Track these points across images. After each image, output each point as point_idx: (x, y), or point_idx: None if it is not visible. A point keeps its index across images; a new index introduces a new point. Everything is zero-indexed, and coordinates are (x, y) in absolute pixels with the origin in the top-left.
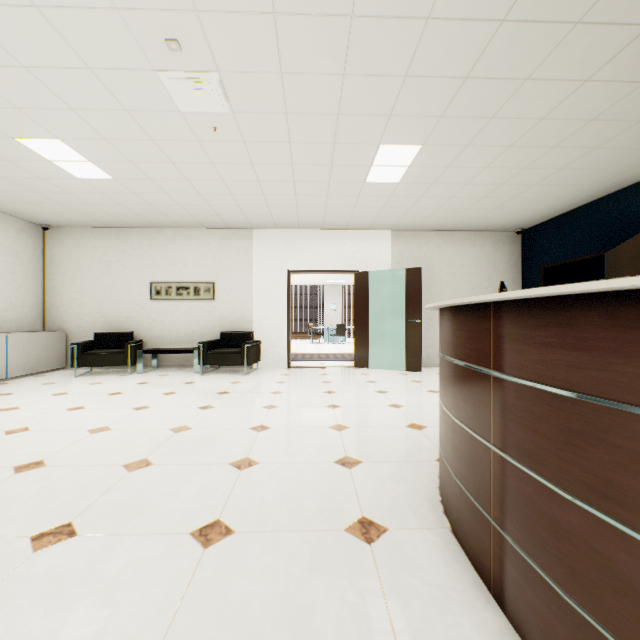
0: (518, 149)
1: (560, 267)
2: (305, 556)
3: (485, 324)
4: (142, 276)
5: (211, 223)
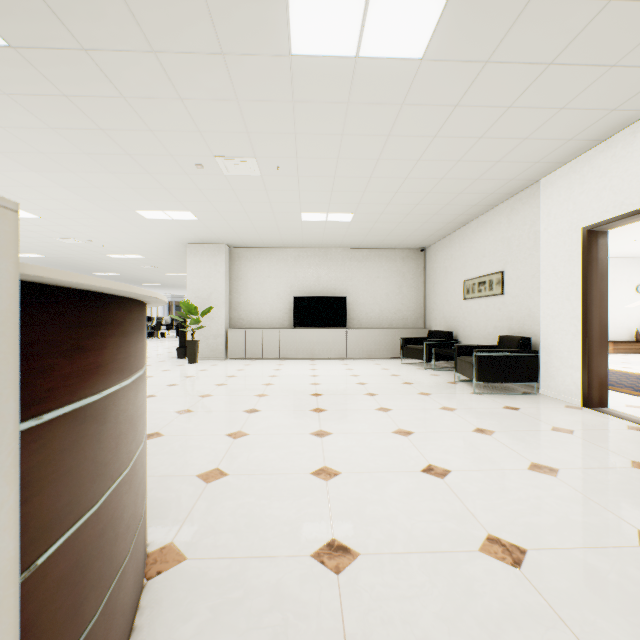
0: None
1: None
2: None
3: None
4: (460, 276)
5: (483, 200)
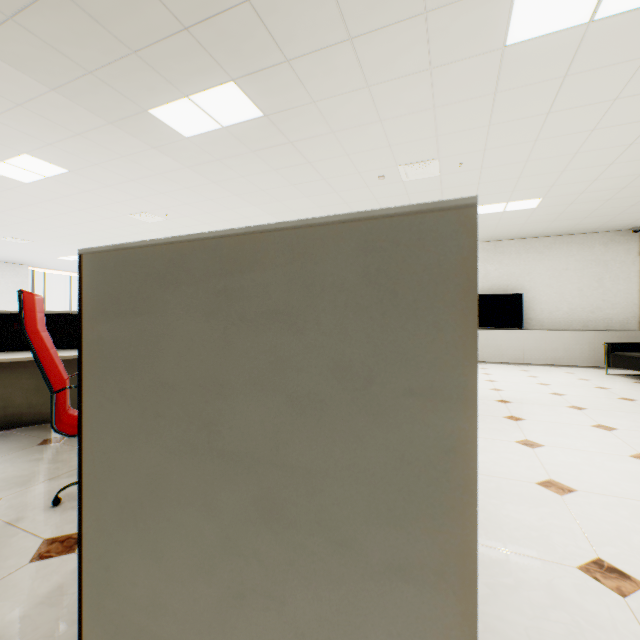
0: None
1: None
2: None
3: None
4: None
5: None
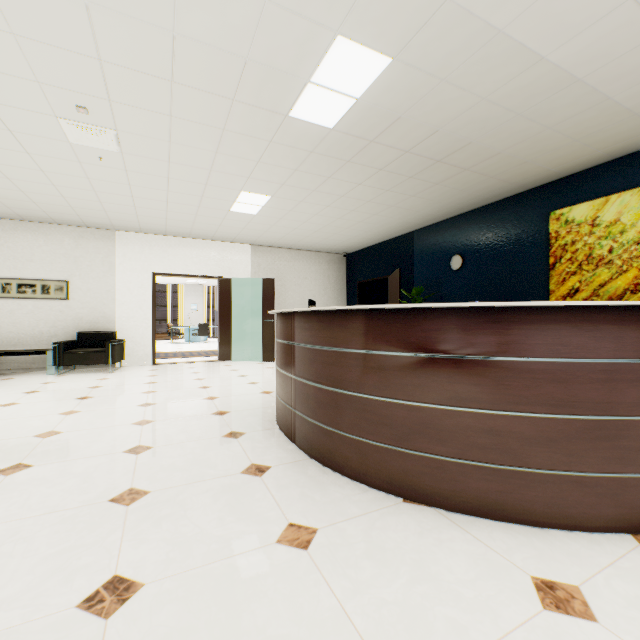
0: (333, 208)
1: (371, 282)
2: (201, 447)
3: (290, 322)
4: None
5: (66, 220)
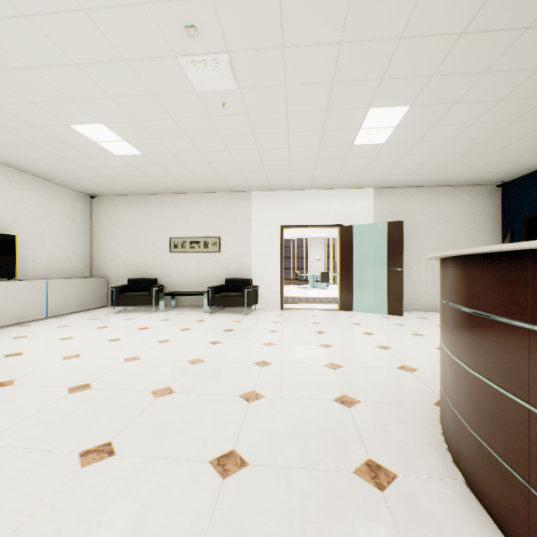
0: (509, 102)
1: None
2: (318, 497)
3: (519, 273)
4: (163, 233)
5: (217, 188)
